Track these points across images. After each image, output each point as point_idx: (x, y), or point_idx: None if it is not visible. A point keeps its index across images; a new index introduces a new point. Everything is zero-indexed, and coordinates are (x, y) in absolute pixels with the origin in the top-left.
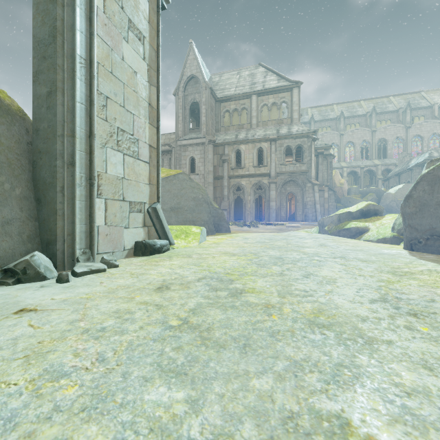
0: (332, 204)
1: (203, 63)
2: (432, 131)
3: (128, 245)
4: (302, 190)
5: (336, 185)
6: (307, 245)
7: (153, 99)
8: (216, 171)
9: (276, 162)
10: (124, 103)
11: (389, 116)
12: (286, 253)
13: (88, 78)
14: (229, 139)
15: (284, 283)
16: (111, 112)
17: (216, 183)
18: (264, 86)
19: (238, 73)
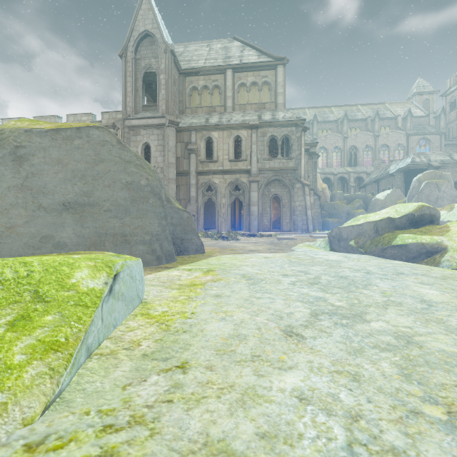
0: (317, 211)
1: (162, 21)
2: (397, 141)
3: None
4: (290, 192)
5: (318, 190)
6: None
7: None
8: (179, 164)
9: (257, 155)
10: None
11: (358, 124)
12: None
13: None
14: (197, 123)
15: None
16: None
17: (179, 180)
18: (241, 61)
19: (208, 45)
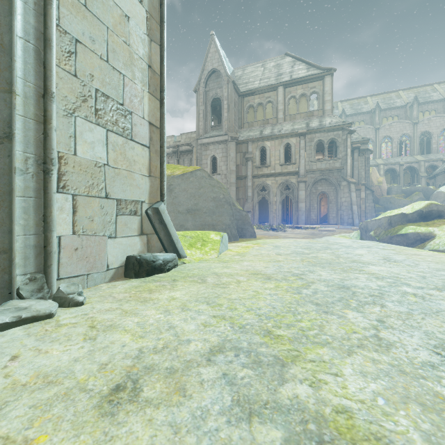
0: (369, 205)
1: (225, 56)
2: None
3: (115, 262)
4: (336, 189)
5: (373, 184)
6: (367, 260)
7: (155, 61)
8: (239, 170)
9: (305, 159)
10: (108, 56)
11: (433, 106)
12: (347, 275)
13: (41, 4)
14: (253, 136)
15: (417, 389)
16: (84, 64)
17: (239, 183)
18: (291, 77)
19: (262, 65)
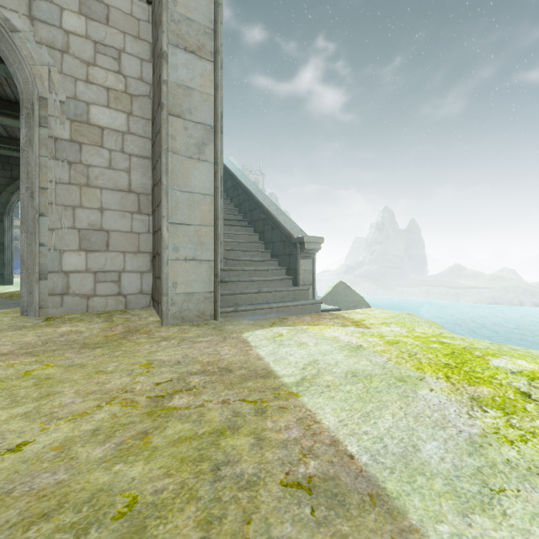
0: None
1: None
2: None
3: None
4: None
5: None
6: None
7: None
8: None
9: None
10: None
11: None
12: None
13: None
14: None
15: None
16: None
17: None
18: None
19: None
